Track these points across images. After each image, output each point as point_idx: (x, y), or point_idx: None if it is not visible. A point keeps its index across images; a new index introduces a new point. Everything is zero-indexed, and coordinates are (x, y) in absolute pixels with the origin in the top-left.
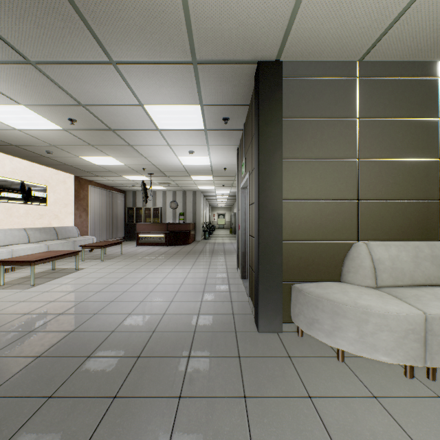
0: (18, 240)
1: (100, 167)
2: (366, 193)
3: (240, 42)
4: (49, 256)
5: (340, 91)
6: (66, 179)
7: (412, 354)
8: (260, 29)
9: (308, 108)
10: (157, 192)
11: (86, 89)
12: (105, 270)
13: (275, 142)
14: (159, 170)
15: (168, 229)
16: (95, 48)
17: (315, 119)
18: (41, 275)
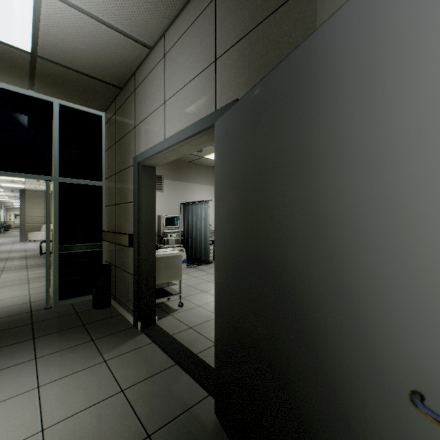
0: None
1: None
2: None
3: (15, 188)
4: None
5: (41, 196)
6: None
7: (45, 238)
8: (19, 188)
9: (33, 199)
10: None
11: None
12: None
13: (25, 205)
14: None
15: None
16: None
17: (35, 201)
18: None
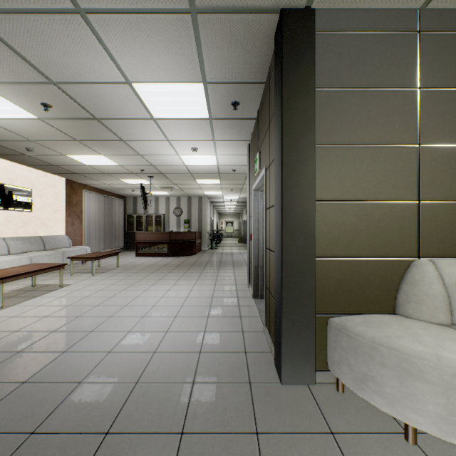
0: None
1: (92, 168)
2: (430, 191)
3: None
4: (24, 272)
5: (394, 51)
6: (56, 183)
7: None
8: None
9: (350, 75)
10: (159, 198)
11: (53, 56)
12: (94, 287)
13: (304, 121)
14: (159, 172)
15: (170, 239)
16: None
17: (359, 89)
18: (17, 293)
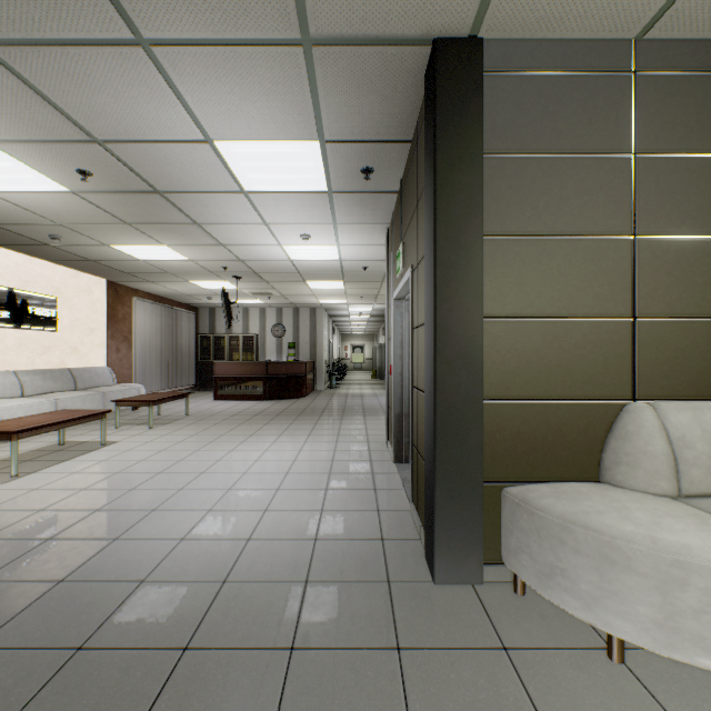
0: (1, 391)
1: (148, 265)
2: (651, 304)
3: None
4: (48, 422)
5: (598, 100)
6: (92, 287)
7: None
8: None
9: (534, 135)
10: (250, 310)
11: (98, 104)
12: (153, 445)
13: (468, 202)
14: (251, 270)
15: (267, 372)
16: (102, 6)
17: (547, 155)
18: (37, 455)
